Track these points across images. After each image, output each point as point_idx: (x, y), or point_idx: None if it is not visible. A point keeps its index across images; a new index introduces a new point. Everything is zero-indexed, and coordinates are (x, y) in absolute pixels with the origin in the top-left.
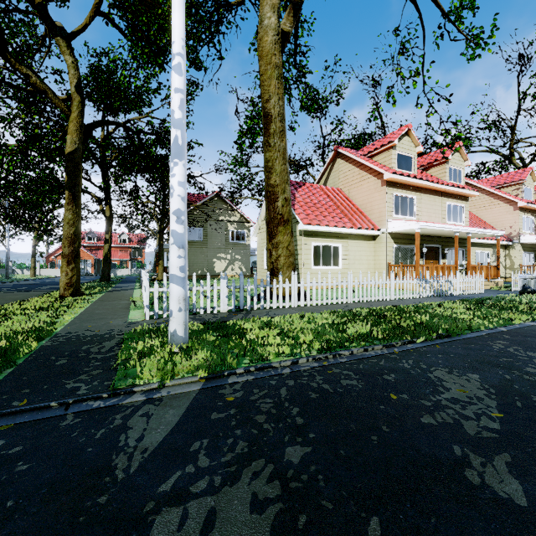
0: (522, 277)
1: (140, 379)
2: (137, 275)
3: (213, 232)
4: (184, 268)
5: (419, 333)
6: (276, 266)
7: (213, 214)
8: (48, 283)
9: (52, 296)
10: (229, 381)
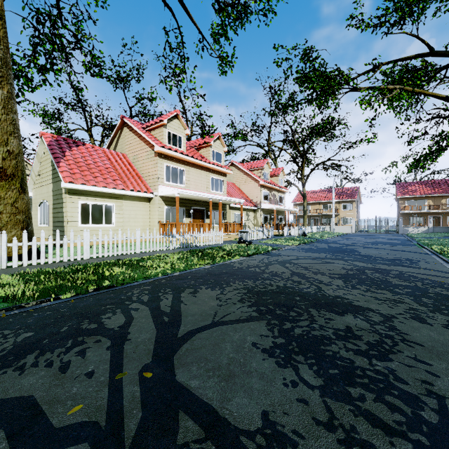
0: (239, 232)
1: None
2: None
3: None
4: None
5: (72, 289)
6: None
7: None
8: None
9: None
10: None
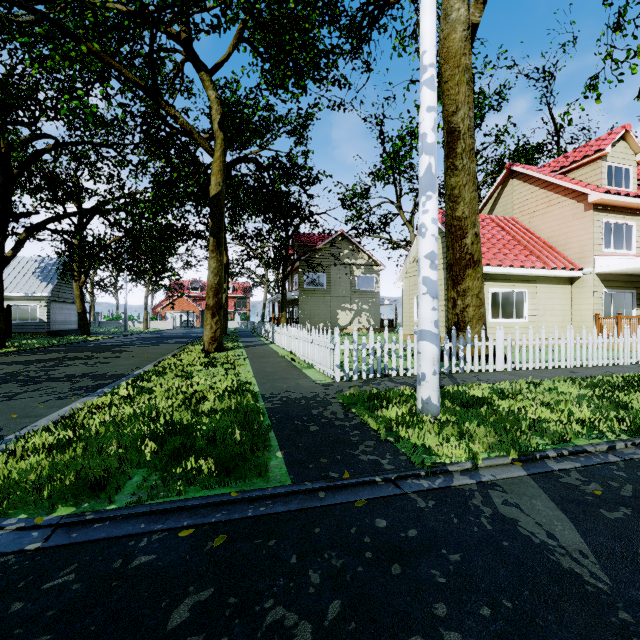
0: None
1: (447, 457)
2: (245, 328)
3: (336, 278)
4: (437, 322)
5: None
6: (463, 319)
7: (342, 257)
8: (168, 336)
9: (193, 350)
10: (553, 467)
